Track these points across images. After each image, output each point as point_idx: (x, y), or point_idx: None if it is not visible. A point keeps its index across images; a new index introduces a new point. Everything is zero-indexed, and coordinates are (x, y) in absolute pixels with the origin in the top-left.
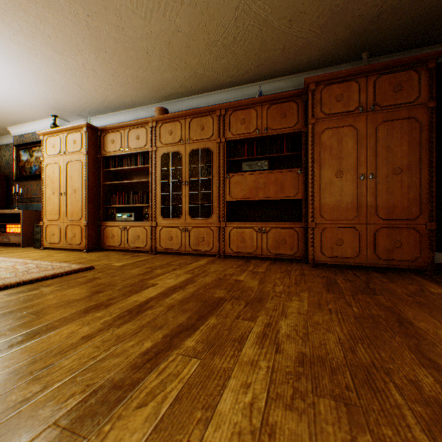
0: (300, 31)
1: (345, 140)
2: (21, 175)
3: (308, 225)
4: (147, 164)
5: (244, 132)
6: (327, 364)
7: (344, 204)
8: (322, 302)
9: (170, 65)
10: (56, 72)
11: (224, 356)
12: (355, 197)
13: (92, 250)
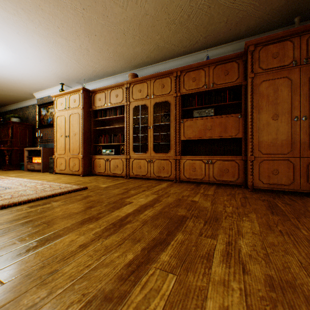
0: (241, 5)
1: (280, 89)
2: (42, 124)
3: (247, 158)
4: (123, 114)
5: (194, 88)
6: (298, 291)
7: (280, 141)
8: (271, 224)
9: (140, 42)
10: (63, 52)
11: (197, 273)
12: (289, 135)
13: (86, 175)
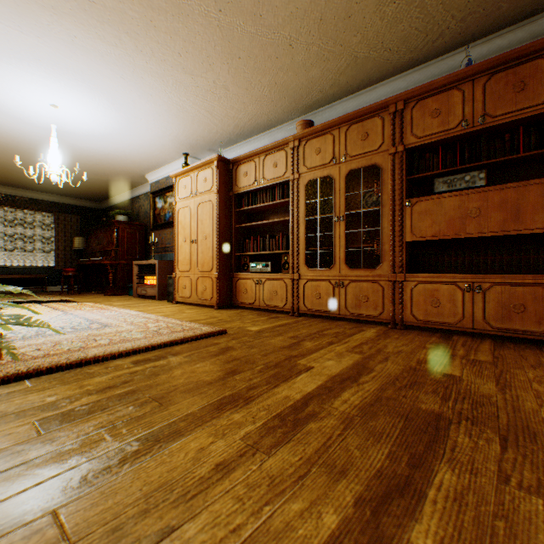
0: None
1: None
2: (157, 223)
3: None
4: (286, 197)
5: (437, 131)
6: None
7: None
8: None
9: (320, 56)
10: (187, 99)
11: None
12: None
13: (223, 307)
